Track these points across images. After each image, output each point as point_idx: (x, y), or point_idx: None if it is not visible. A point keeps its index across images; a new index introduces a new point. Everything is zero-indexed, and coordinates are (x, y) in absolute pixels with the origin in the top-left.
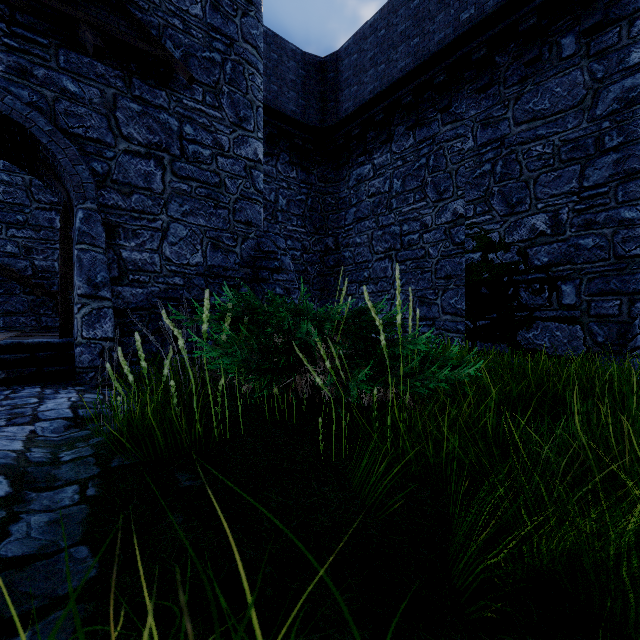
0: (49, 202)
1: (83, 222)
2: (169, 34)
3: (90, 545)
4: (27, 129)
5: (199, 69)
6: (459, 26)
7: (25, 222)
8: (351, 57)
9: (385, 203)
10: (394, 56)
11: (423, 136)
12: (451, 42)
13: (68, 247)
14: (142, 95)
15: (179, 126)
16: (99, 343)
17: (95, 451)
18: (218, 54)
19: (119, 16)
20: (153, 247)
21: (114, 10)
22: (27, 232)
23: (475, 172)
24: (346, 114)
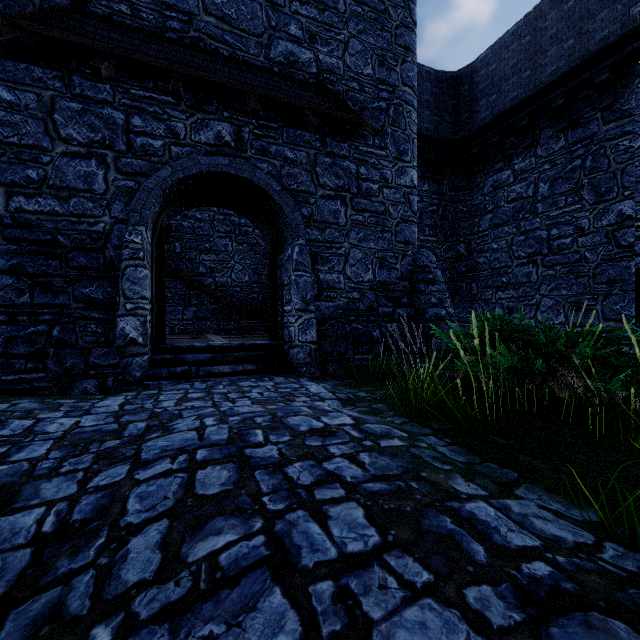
0: (225, 231)
1: (299, 255)
2: (349, 96)
3: (492, 463)
4: (267, 192)
5: (370, 118)
6: (628, 21)
7: (210, 248)
8: (488, 67)
9: (528, 208)
10: (542, 61)
11: (577, 137)
12: (618, 39)
13: (275, 272)
14: (332, 150)
15: (356, 169)
16: (308, 345)
17: (409, 419)
18: (383, 102)
19: (320, 94)
20: (339, 269)
21: (317, 90)
22: (211, 256)
23: None
24: (483, 124)
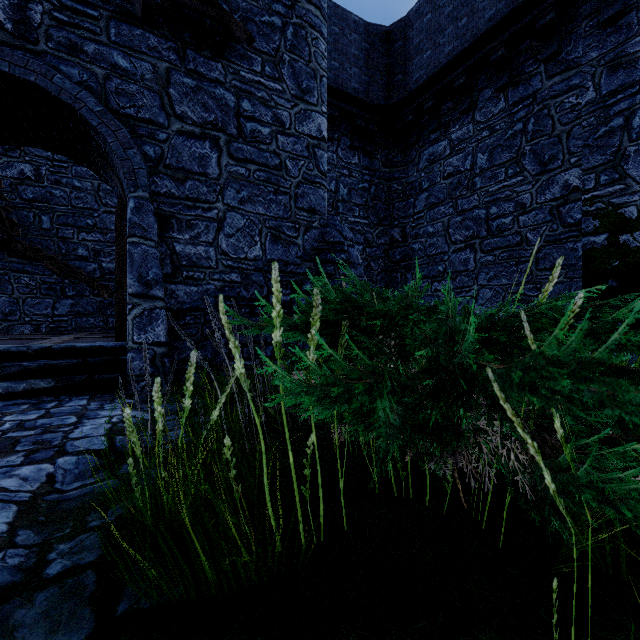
0: (115, 205)
1: (134, 212)
2: None
3: None
4: (77, 111)
5: (257, 36)
6: None
7: (94, 226)
8: (423, 19)
9: (466, 183)
10: (480, 5)
11: (518, 96)
12: None
13: (123, 243)
14: (196, 68)
15: (236, 102)
16: (151, 348)
17: (103, 552)
18: (278, 18)
19: None
20: (208, 239)
21: None
22: (96, 235)
23: (598, 131)
24: (417, 85)
